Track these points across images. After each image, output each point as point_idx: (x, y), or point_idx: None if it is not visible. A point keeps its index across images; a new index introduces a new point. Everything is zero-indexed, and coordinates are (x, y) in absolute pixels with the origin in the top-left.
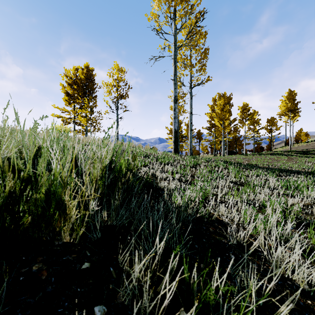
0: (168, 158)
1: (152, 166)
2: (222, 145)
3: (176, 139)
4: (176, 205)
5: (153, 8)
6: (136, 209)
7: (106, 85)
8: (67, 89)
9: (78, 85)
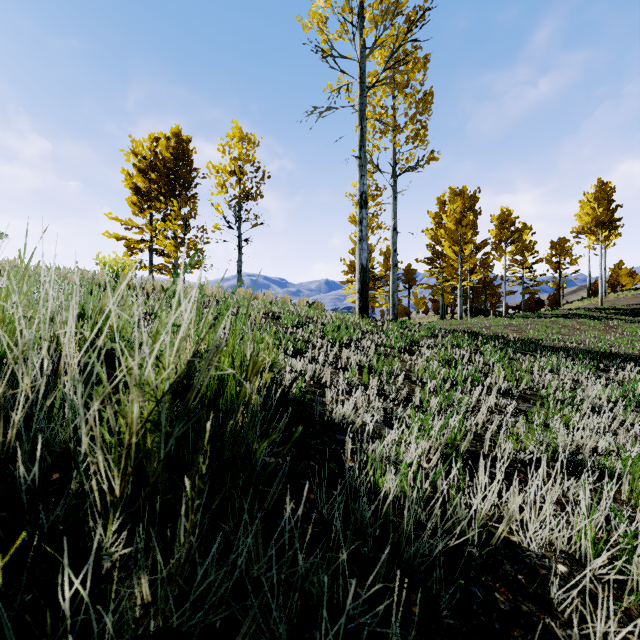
0: (348, 328)
1: (313, 350)
2: (459, 296)
3: (365, 286)
4: (381, 491)
5: (315, 3)
6: (258, 545)
7: (216, 172)
8: (136, 181)
9: (160, 172)
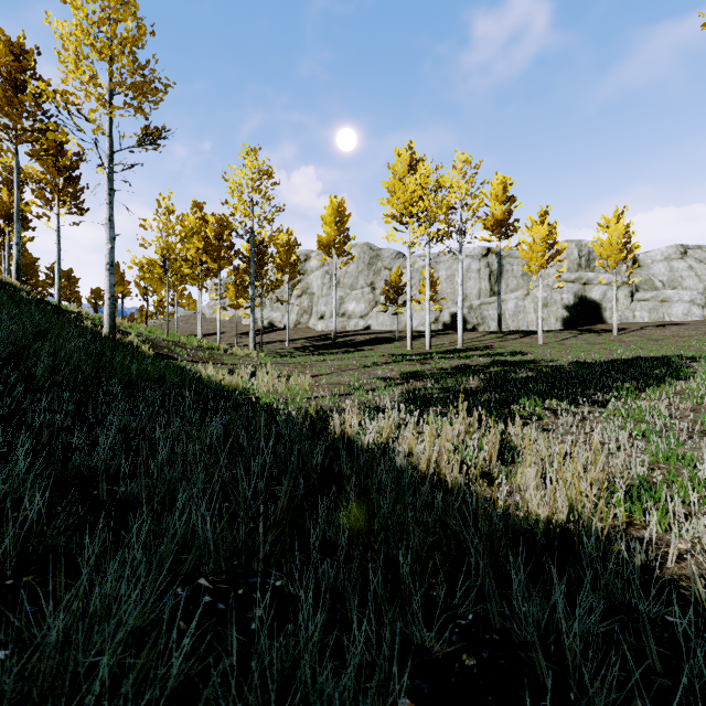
0: None
1: None
2: None
3: None
4: None
5: None
6: None
7: None
8: None
9: None
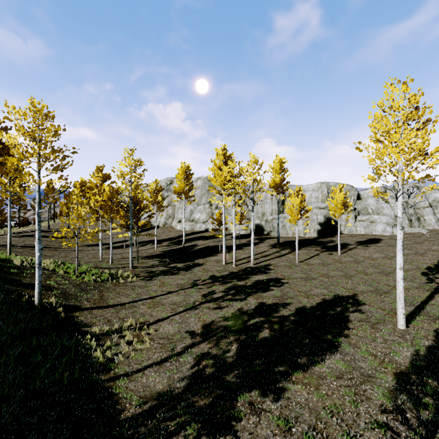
0: None
1: None
2: None
3: None
4: None
5: None
6: None
7: None
8: None
9: None
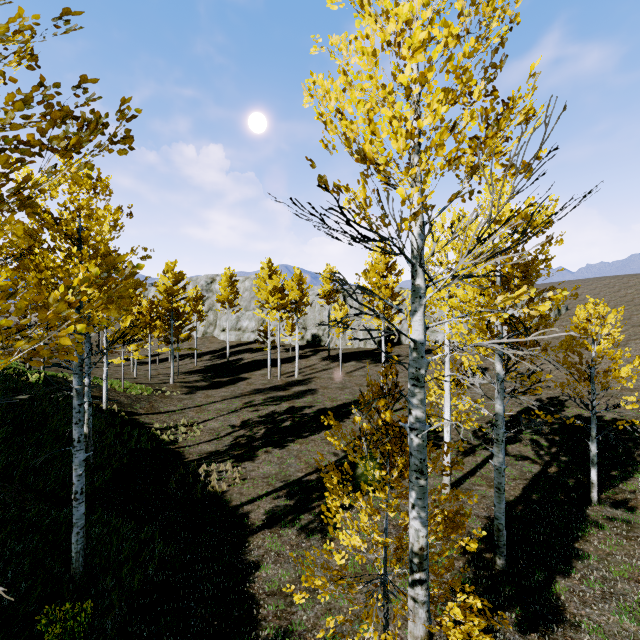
0: None
1: None
2: None
3: None
4: None
5: None
6: None
7: None
8: None
9: None
